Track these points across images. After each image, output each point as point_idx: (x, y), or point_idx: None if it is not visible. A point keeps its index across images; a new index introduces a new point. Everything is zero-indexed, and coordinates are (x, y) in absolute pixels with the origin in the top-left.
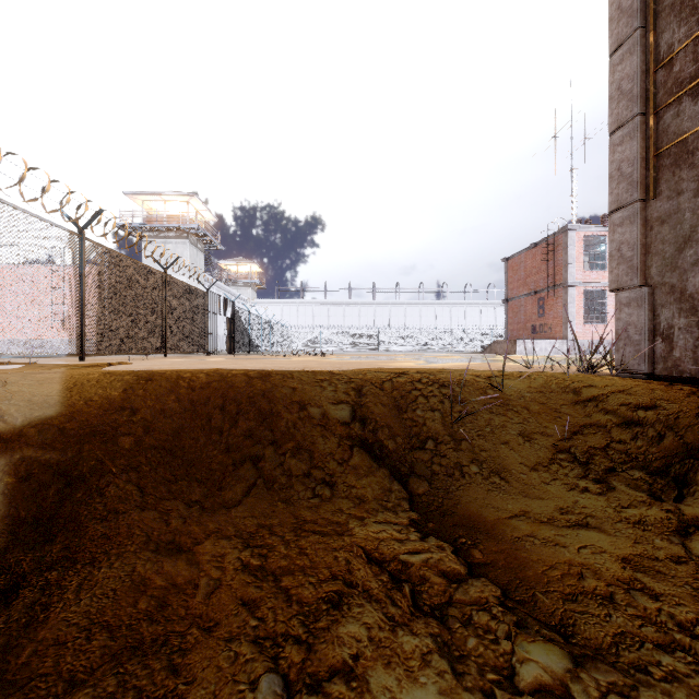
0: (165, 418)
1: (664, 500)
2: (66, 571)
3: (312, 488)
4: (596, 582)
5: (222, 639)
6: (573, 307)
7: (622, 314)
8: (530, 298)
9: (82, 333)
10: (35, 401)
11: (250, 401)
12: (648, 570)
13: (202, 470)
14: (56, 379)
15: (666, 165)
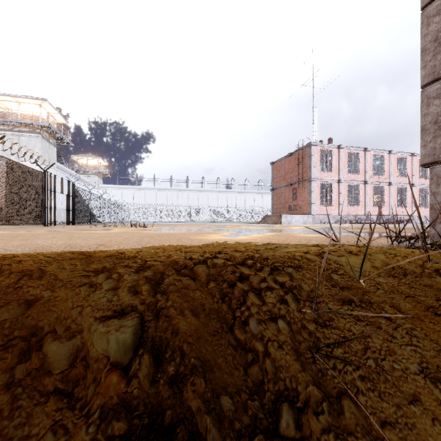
0: None
1: None
2: None
3: None
4: None
5: None
6: (314, 194)
7: (440, 187)
8: (287, 188)
9: None
10: None
11: None
12: None
13: None
14: None
15: None
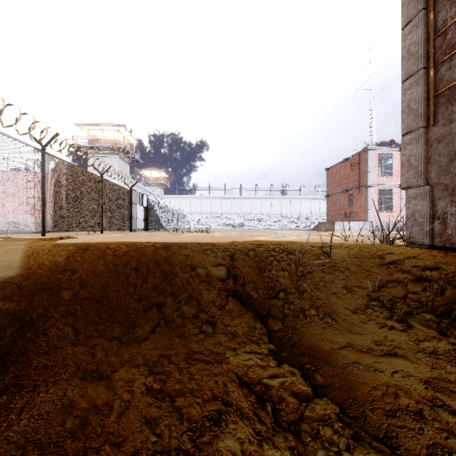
0: (96, 277)
1: (449, 336)
2: (13, 396)
3: (199, 327)
4: (408, 401)
5: (128, 454)
6: (371, 200)
7: (410, 204)
8: (343, 194)
9: (44, 217)
10: (1, 265)
11: (156, 264)
12: (444, 390)
13: (121, 314)
14: (19, 249)
15: (442, 102)
